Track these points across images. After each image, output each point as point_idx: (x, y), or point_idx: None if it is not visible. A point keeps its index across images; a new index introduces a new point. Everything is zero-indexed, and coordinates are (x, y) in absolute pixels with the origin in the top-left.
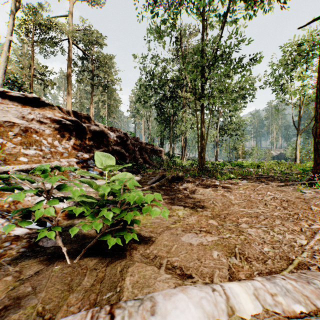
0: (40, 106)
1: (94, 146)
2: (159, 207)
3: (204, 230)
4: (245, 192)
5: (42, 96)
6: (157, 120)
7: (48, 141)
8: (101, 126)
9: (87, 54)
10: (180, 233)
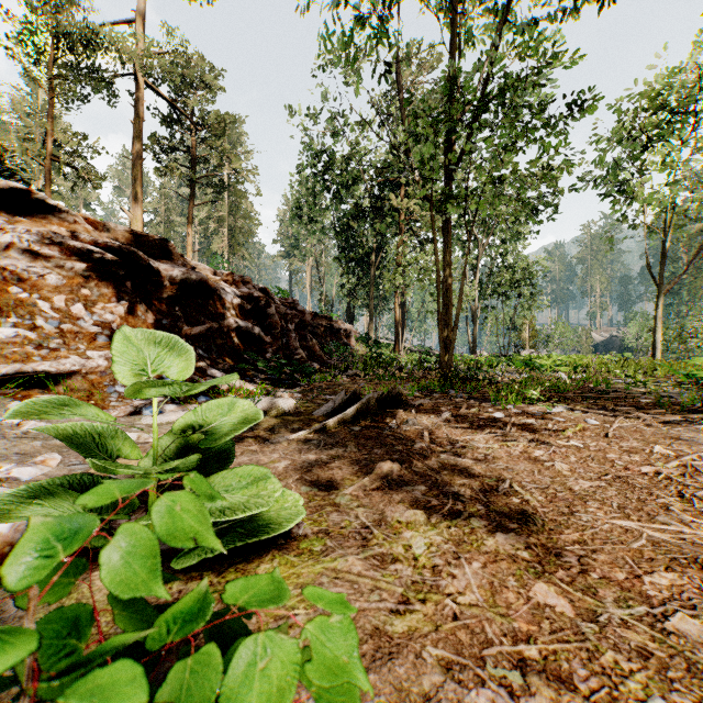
0: (34, 212)
1: (182, 318)
2: (345, 511)
3: (536, 657)
4: (585, 445)
5: (81, 207)
6: (341, 263)
7: (54, 305)
8: (203, 271)
9: (179, 109)
10: (439, 687)
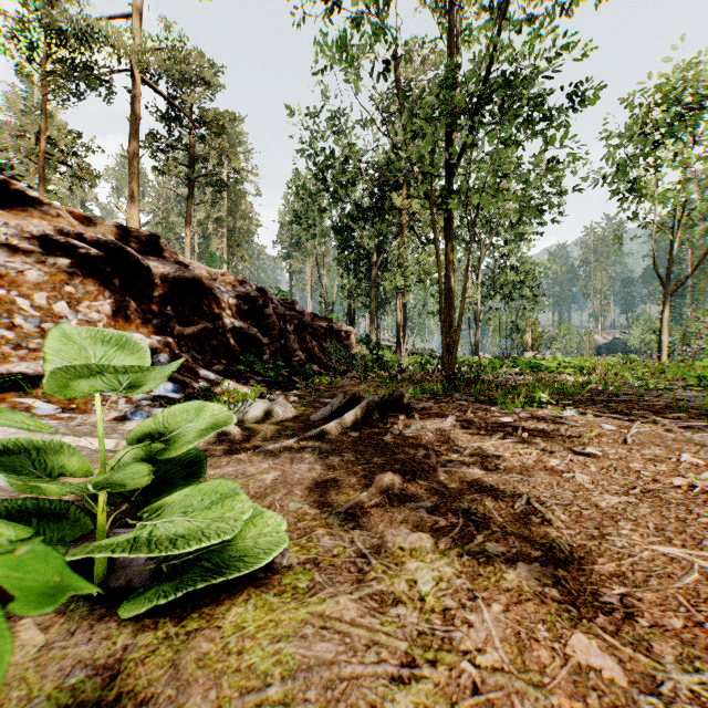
0: (13, 204)
1: (174, 318)
2: (338, 533)
3: None
4: (603, 453)
5: (78, 207)
6: (341, 263)
7: (35, 303)
8: (197, 269)
9: (177, 107)
10: None
